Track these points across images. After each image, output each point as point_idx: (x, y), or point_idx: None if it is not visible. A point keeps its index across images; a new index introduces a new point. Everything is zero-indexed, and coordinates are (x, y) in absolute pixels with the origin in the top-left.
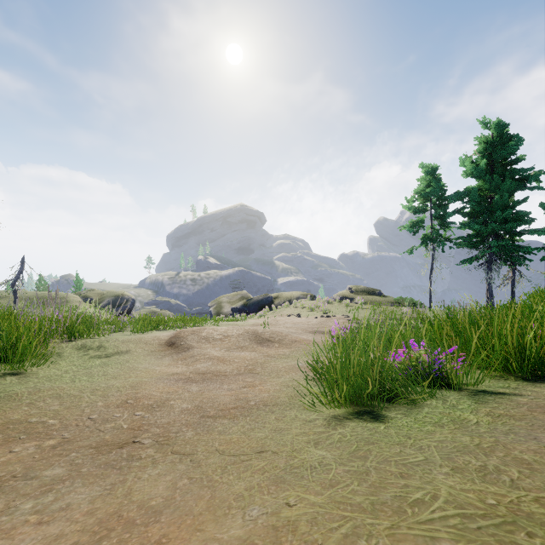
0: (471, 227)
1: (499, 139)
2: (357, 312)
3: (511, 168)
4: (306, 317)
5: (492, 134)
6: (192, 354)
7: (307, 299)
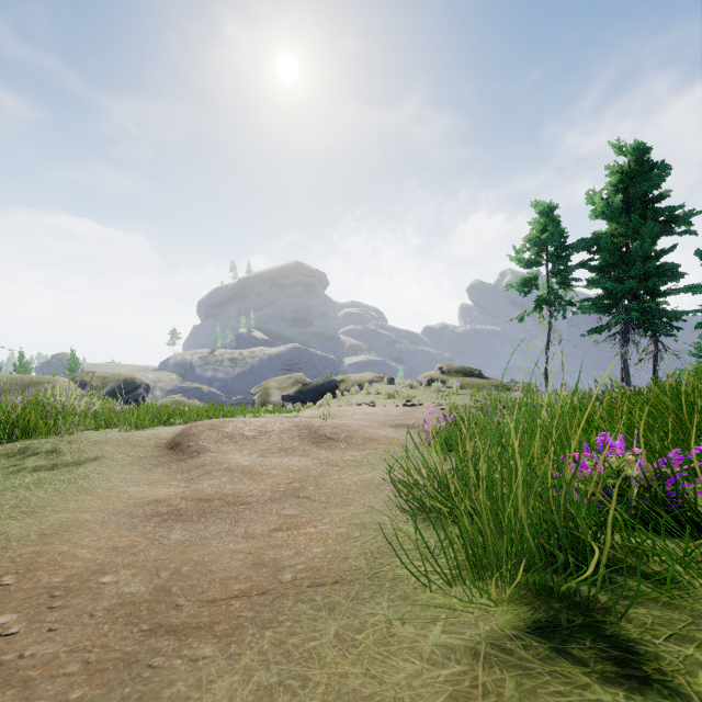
0: (601, 285)
1: (638, 168)
2: (451, 399)
3: (653, 207)
4: (382, 406)
5: (629, 162)
6: (202, 462)
7: (384, 382)
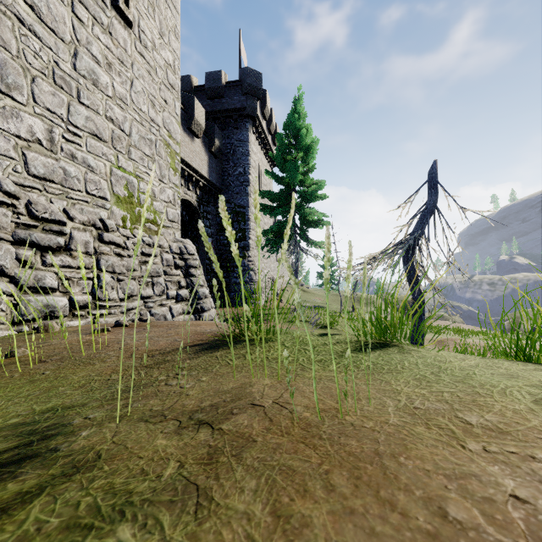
0: None
1: None
2: None
3: None
4: None
5: None
6: (446, 348)
7: None
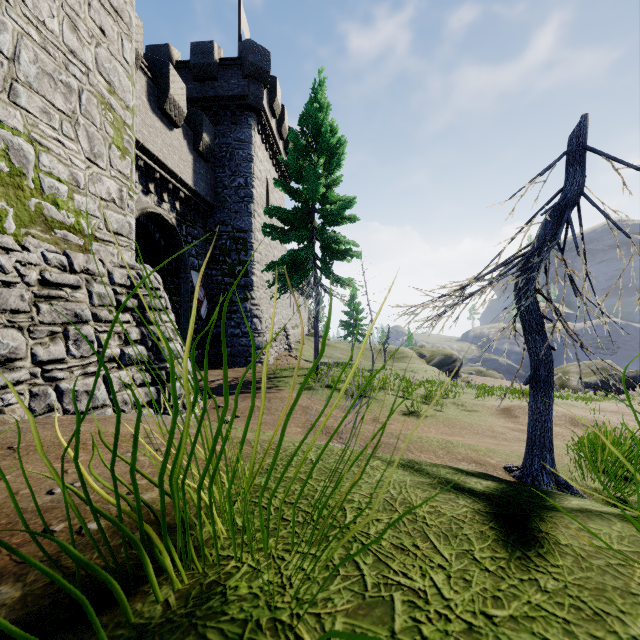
0: None
1: None
2: None
3: None
4: None
5: None
6: (518, 421)
7: None
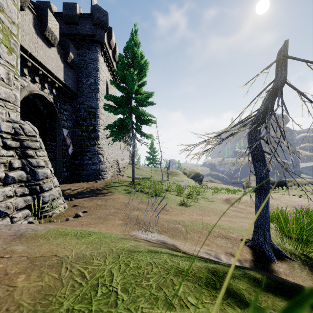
0: None
1: None
2: None
3: None
4: (304, 198)
5: None
6: (234, 205)
7: None
